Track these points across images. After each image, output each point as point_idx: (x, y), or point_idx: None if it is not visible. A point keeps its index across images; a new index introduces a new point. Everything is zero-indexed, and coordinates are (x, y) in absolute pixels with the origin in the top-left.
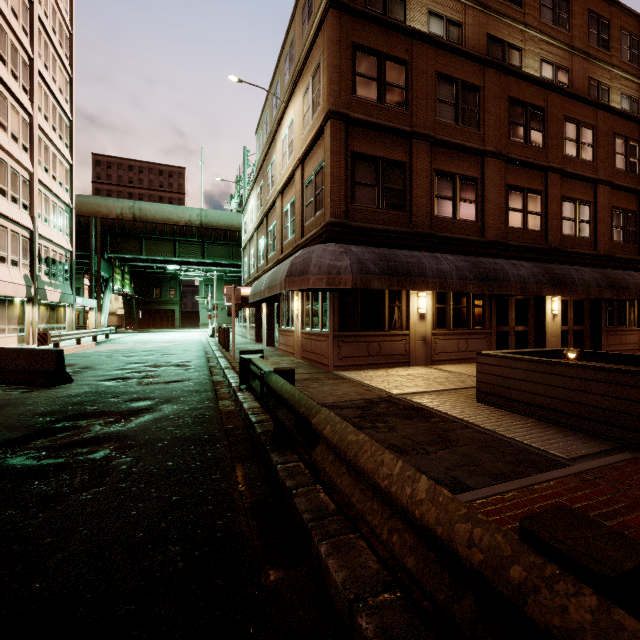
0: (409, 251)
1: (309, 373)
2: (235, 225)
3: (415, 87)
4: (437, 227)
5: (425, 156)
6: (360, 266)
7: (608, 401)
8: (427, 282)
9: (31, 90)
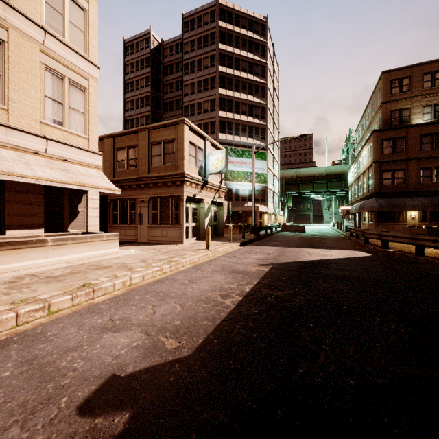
0: (402, 199)
1: None
2: (344, 171)
3: (409, 143)
4: (421, 187)
5: (414, 165)
6: (380, 205)
7: (411, 232)
8: (406, 208)
9: (273, 147)
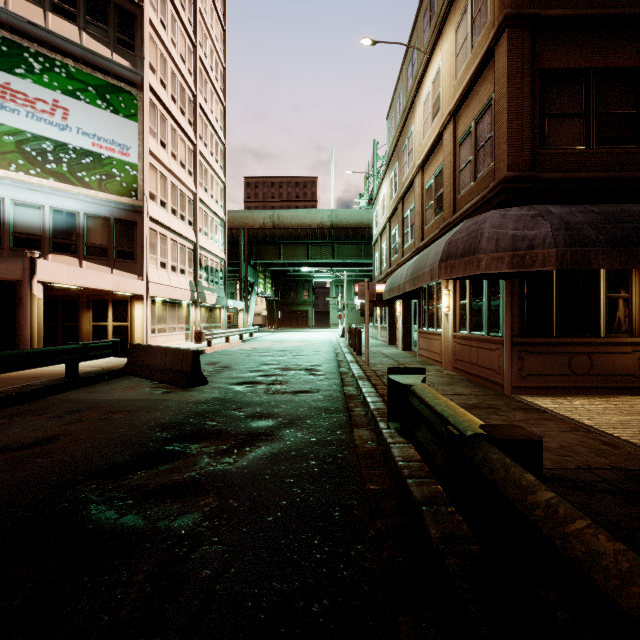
0: None
1: (474, 395)
2: (364, 222)
3: None
4: None
5: None
6: (569, 234)
7: None
8: None
9: (194, 122)
